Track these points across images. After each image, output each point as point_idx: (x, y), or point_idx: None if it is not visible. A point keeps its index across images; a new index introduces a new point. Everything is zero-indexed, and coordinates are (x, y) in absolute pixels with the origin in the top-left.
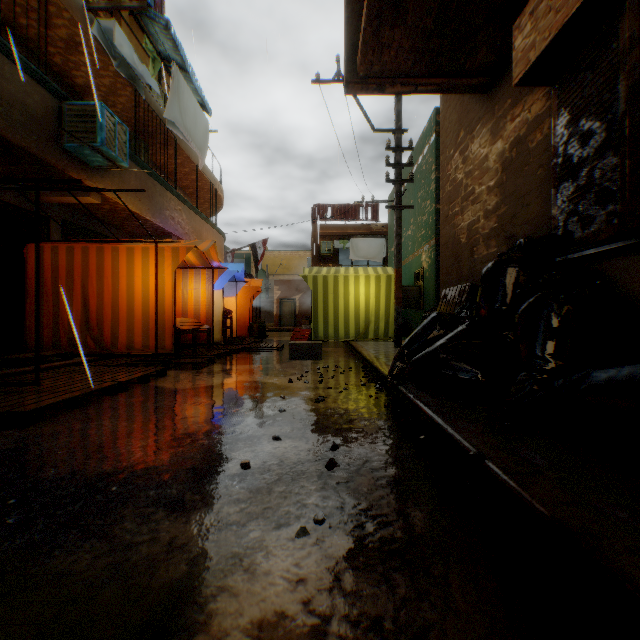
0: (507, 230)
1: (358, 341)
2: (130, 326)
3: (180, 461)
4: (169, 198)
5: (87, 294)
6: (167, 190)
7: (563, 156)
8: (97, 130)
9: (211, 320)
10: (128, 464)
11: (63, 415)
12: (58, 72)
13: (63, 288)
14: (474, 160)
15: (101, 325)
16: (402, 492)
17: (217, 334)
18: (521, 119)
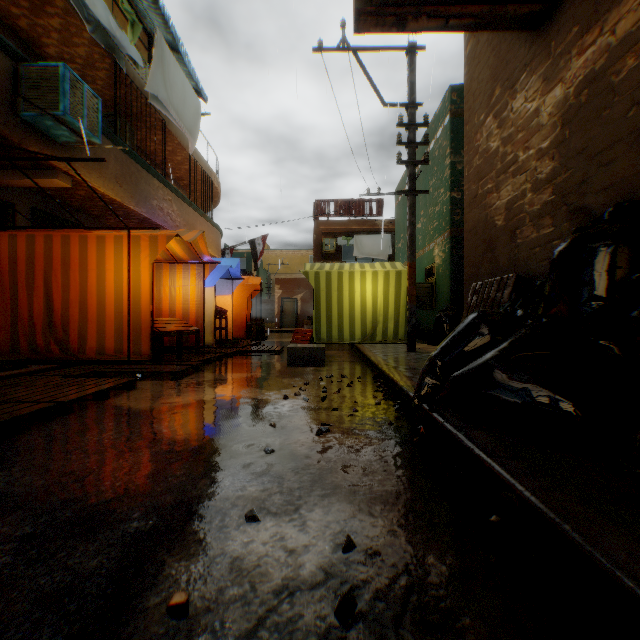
0: (571, 202)
1: (365, 343)
2: (101, 328)
3: (64, 584)
4: (157, 186)
5: (51, 290)
6: (154, 177)
7: None
8: (59, 96)
9: (201, 320)
10: None
11: None
12: (26, 40)
13: (23, 283)
14: (516, 120)
15: (67, 326)
16: None
17: (208, 336)
18: (597, 47)
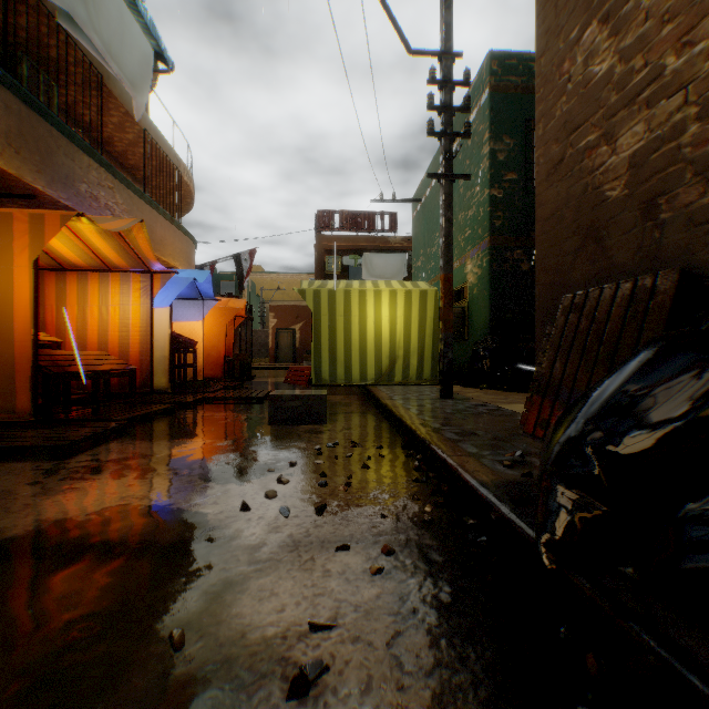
0: None
1: (380, 385)
2: None
3: None
4: (88, 165)
5: None
6: (84, 151)
7: None
8: None
9: (149, 355)
10: None
11: None
12: None
13: None
14: (658, 5)
15: None
16: None
17: (161, 377)
18: None
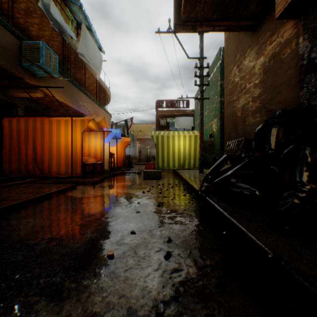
0: (267, 107)
1: (179, 169)
2: (58, 162)
3: (69, 251)
4: (81, 95)
5: (35, 145)
6: (80, 91)
7: (307, 59)
8: (40, 56)
9: (103, 158)
10: (34, 253)
11: (9, 215)
12: (22, 28)
13: (23, 141)
14: (245, 69)
15: (43, 161)
16: (218, 281)
17: (106, 166)
18: (276, 42)
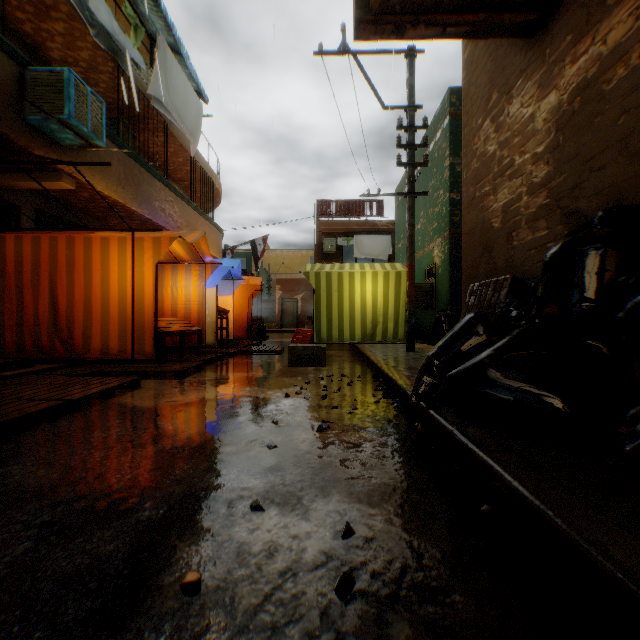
0: (565, 205)
1: (365, 343)
2: (105, 328)
3: (84, 566)
4: (159, 188)
5: (56, 291)
6: (156, 179)
7: None
8: (64, 100)
9: (203, 321)
10: None
11: None
12: (30, 44)
13: (28, 284)
14: (512, 125)
15: (72, 327)
16: None
17: (210, 336)
18: (589, 56)
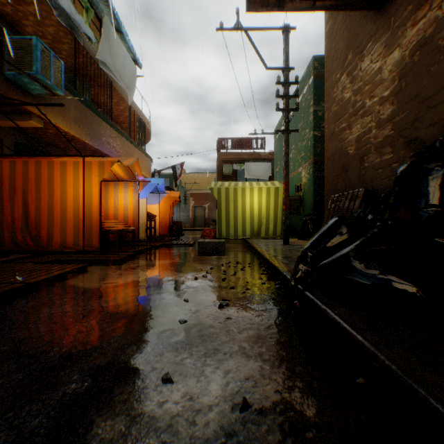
0: (407, 135)
1: (253, 239)
2: (63, 227)
3: None
4: (105, 127)
5: (27, 201)
6: (104, 121)
7: None
8: (33, 60)
9: (137, 222)
10: None
11: None
12: (11, 21)
13: (7, 195)
14: (364, 77)
15: (39, 227)
16: None
17: (142, 233)
18: (427, 19)
